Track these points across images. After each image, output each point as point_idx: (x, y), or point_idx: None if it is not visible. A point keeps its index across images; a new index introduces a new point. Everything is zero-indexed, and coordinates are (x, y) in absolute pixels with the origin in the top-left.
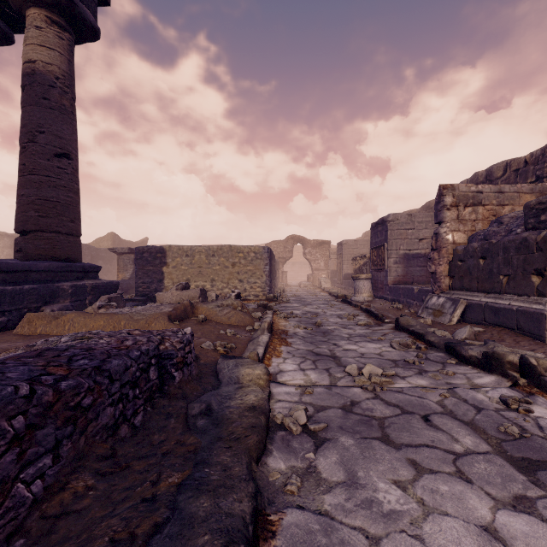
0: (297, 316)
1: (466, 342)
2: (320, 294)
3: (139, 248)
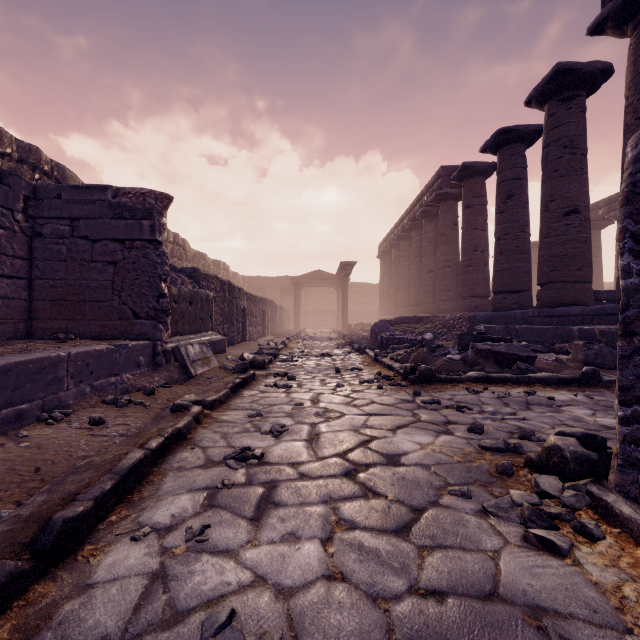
0: (366, 381)
1: (259, 356)
2: None
3: None
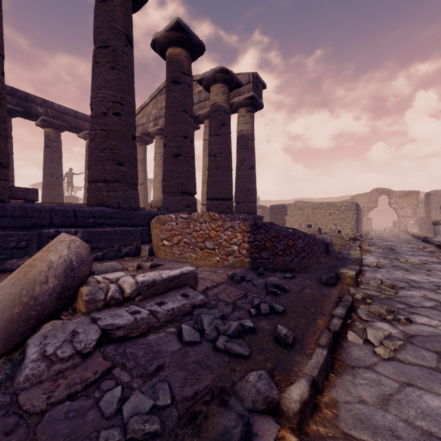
0: (377, 245)
1: None
2: (403, 236)
3: (272, 206)
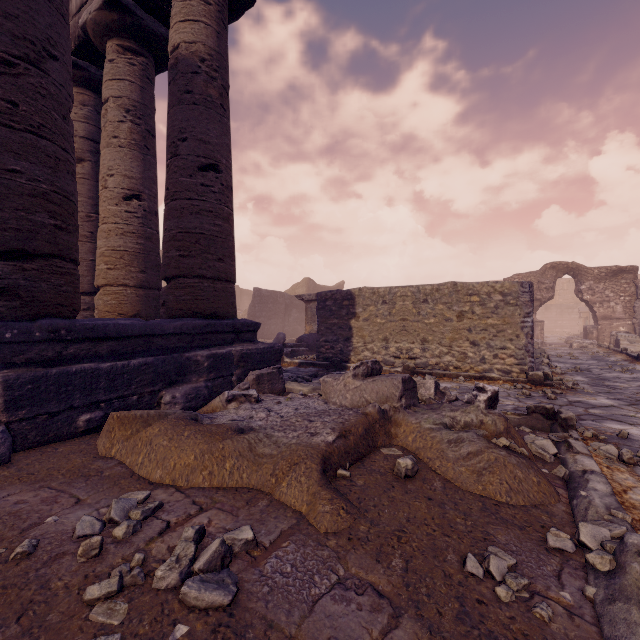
0: None
1: None
2: (635, 368)
3: (321, 294)
